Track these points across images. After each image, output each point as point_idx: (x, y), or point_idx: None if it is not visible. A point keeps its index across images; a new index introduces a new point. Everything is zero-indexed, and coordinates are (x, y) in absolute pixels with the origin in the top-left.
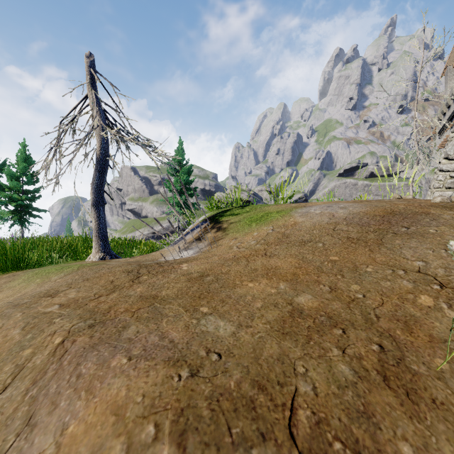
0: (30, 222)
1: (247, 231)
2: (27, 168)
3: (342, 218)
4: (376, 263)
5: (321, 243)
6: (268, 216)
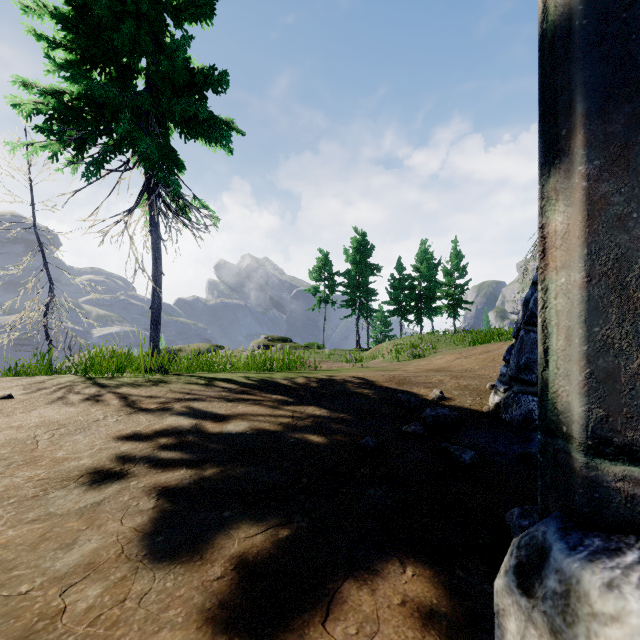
0: (459, 315)
1: None
2: (458, 264)
3: None
4: None
5: None
6: None
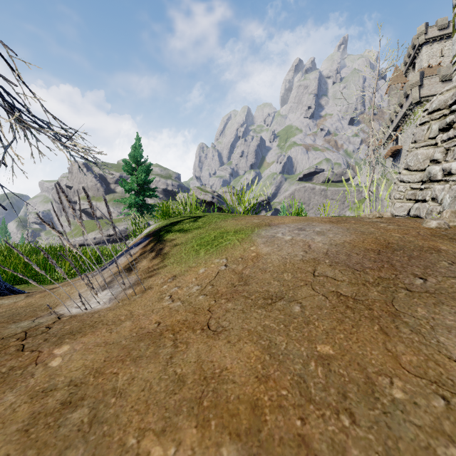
0: None
1: (191, 264)
2: None
3: (322, 251)
4: (404, 371)
5: (298, 304)
6: (223, 239)
